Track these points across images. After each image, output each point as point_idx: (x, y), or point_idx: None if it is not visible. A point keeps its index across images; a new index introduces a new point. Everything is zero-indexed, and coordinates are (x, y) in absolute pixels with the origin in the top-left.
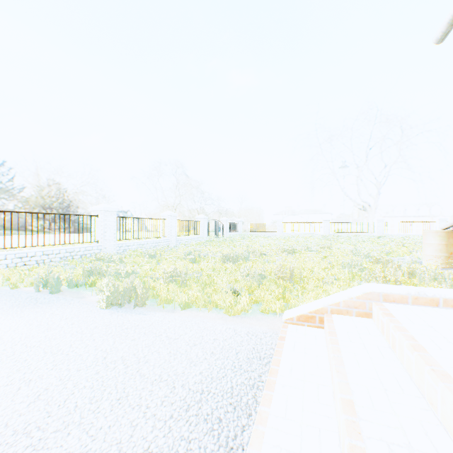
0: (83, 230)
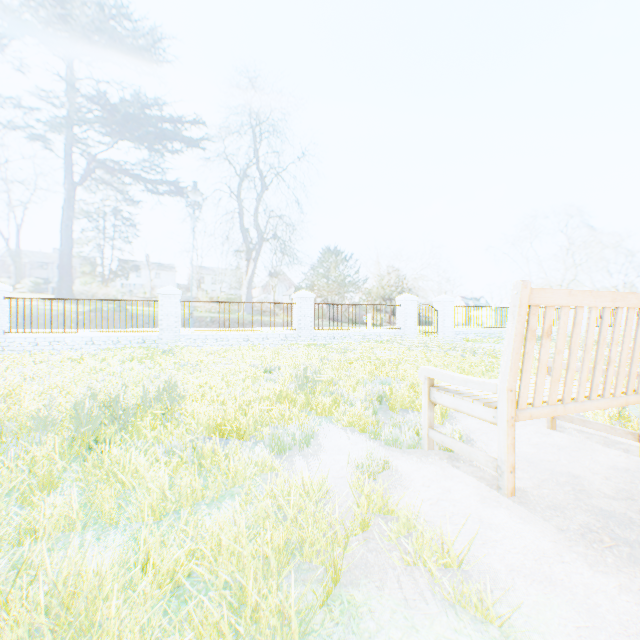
0: (504, 318)
